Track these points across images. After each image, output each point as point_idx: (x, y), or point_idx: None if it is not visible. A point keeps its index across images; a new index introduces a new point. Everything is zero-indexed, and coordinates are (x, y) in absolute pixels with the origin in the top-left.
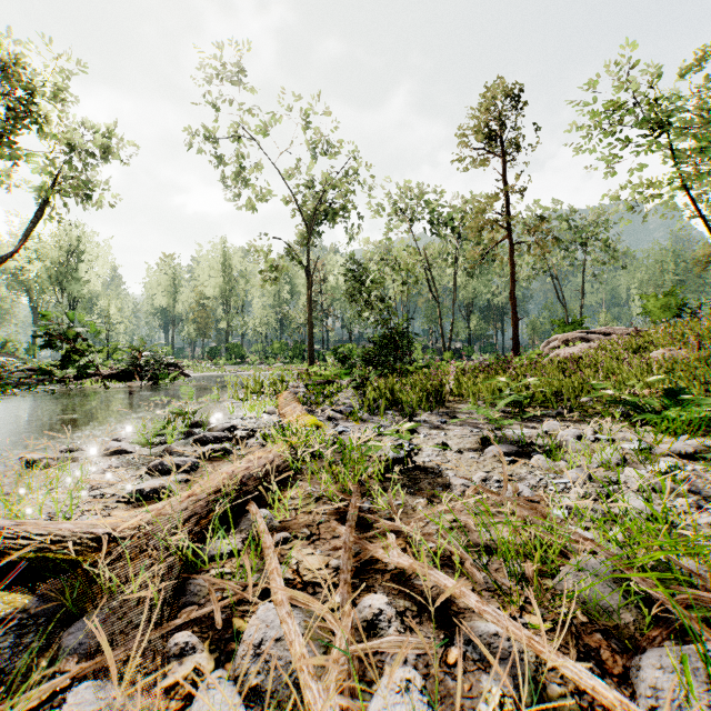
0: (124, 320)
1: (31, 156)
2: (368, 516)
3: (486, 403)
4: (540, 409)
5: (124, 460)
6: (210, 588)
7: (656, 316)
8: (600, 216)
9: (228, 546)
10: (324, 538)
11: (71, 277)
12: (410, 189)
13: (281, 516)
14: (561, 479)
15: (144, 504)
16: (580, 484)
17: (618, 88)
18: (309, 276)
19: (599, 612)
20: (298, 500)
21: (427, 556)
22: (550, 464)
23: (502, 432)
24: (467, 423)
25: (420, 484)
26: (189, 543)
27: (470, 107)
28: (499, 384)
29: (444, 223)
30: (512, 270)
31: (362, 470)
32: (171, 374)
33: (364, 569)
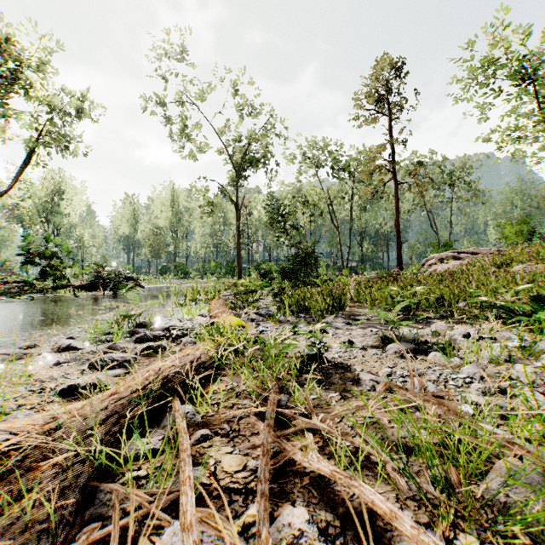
0: (95, 244)
1: (20, 114)
2: (285, 412)
3: (381, 308)
4: (425, 312)
5: (73, 356)
6: (115, 502)
7: (511, 239)
8: (464, 163)
9: (147, 445)
10: (244, 434)
11: (55, 211)
12: (316, 142)
13: (204, 411)
14: (458, 374)
15: (79, 398)
16: (477, 379)
17: (491, 47)
18: (238, 209)
19: (541, 531)
20: (221, 394)
21: (345, 455)
22: (446, 361)
23: (398, 332)
24: (366, 324)
25: (332, 379)
26: (101, 447)
27: (364, 76)
28: (392, 292)
29: (343, 169)
30: (397, 204)
31: (280, 367)
32: (128, 285)
33: (283, 471)
